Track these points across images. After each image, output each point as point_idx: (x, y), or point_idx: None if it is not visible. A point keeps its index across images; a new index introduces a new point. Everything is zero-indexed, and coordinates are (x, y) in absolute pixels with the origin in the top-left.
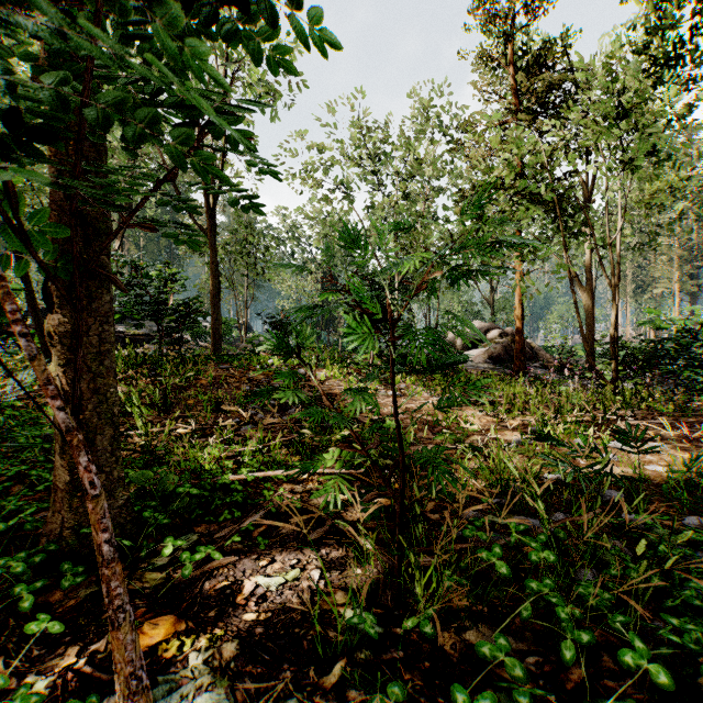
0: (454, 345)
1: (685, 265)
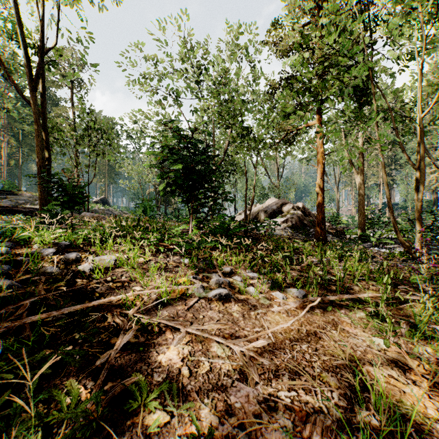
0: (257, 215)
1: (386, 167)
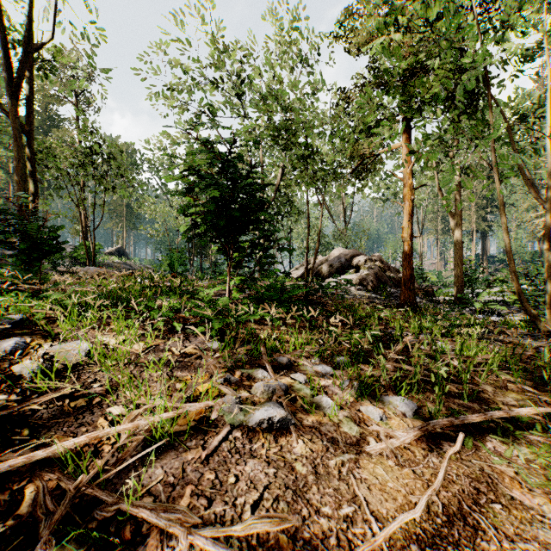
0: (320, 271)
1: (481, 210)
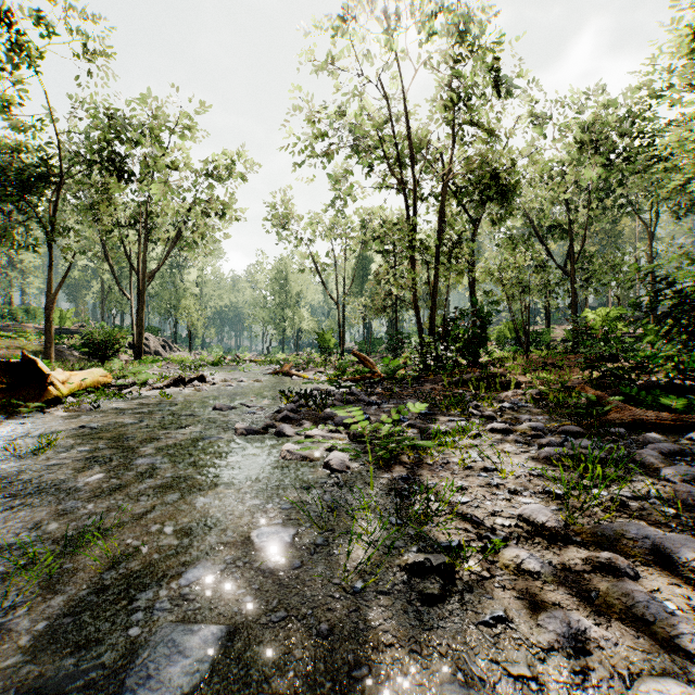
0: None
1: None
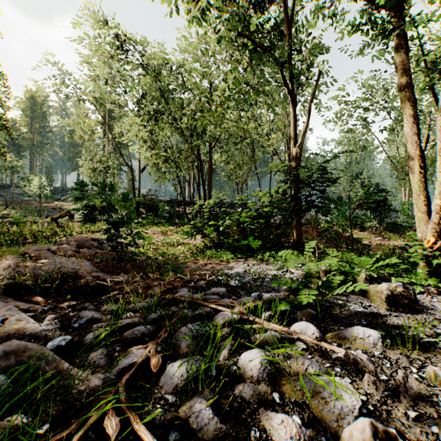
0: None
1: None
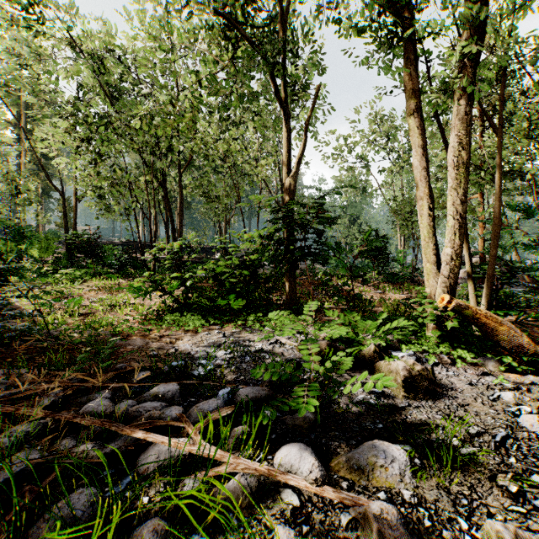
0: None
1: None
